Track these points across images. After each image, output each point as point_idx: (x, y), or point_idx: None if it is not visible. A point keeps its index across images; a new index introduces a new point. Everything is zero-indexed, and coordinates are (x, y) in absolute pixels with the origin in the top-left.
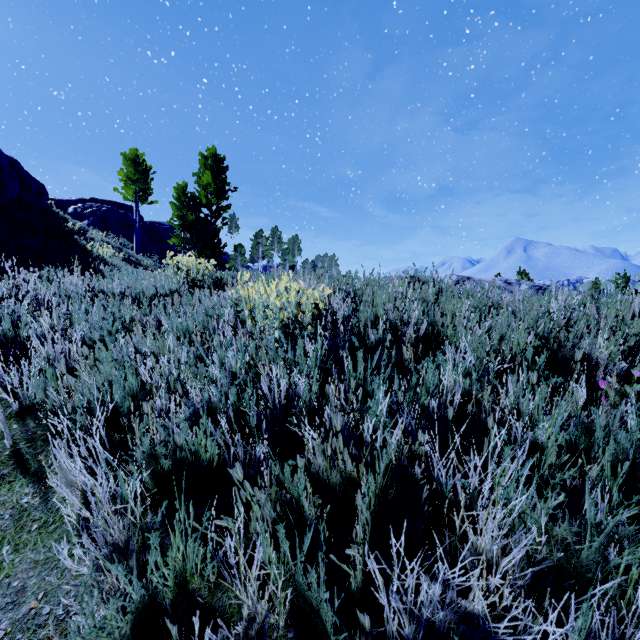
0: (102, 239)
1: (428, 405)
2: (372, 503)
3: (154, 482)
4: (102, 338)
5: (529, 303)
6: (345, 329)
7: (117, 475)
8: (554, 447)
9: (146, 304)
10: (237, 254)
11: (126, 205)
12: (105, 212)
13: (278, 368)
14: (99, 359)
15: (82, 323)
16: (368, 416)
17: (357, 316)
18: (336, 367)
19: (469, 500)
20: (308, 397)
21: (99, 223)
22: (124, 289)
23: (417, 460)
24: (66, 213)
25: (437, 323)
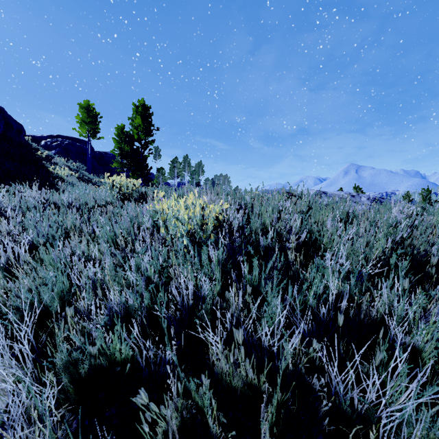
0: (64, 163)
1: (316, 310)
2: (273, 416)
3: (72, 384)
4: (48, 241)
5: (378, 213)
6: (240, 236)
7: (44, 370)
8: (433, 352)
9: (87, 213)
10: (159, 174)
11: (82, 140)
12: (67, 145)
13: (185, 275)
14: (43, 259)
15: (34, 229)
16: (266, 325)
17: (249, 226)
18: (233, 269)
19: (367, 415)
20: (211, 300)
21: (63, 152)
22: (72, 201)
23: (316, 374)
24: (39, 145)
25: (315, 232)
